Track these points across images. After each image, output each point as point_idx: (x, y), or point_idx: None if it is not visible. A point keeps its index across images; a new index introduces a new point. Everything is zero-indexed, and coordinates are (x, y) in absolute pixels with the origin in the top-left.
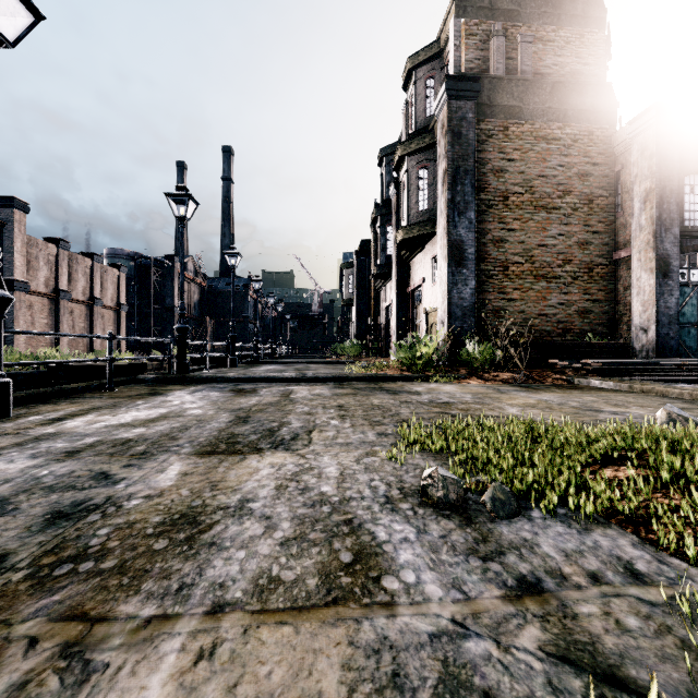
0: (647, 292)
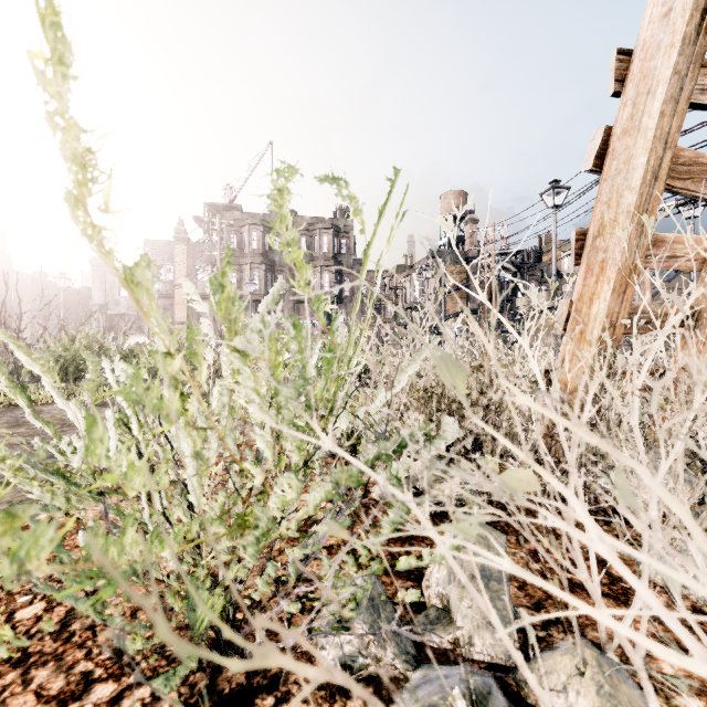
0: (28, 332)
